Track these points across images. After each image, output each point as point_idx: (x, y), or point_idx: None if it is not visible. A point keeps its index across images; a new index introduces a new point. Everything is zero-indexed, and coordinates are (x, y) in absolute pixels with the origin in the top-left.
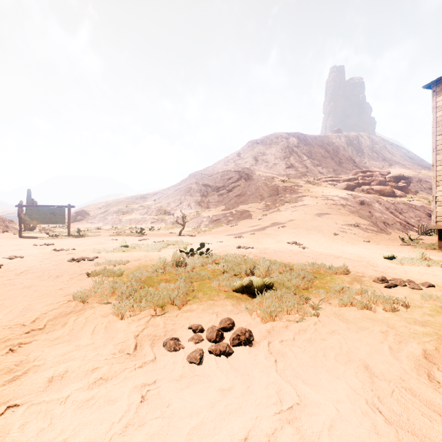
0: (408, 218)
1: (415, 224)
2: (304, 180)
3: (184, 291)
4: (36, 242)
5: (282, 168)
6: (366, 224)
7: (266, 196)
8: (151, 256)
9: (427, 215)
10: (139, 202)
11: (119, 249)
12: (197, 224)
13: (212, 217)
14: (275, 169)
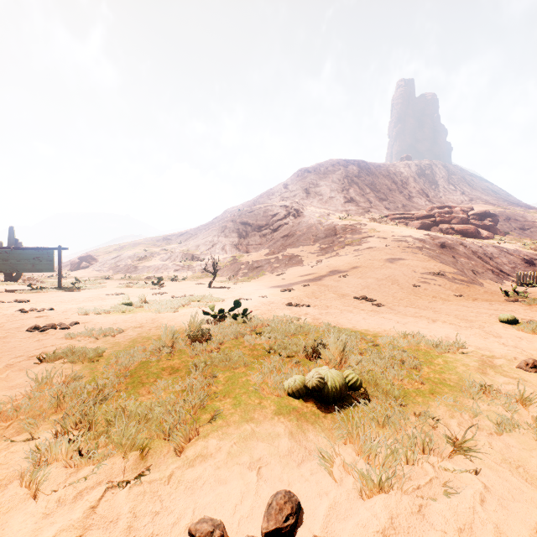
0: (501, 265)
1: (510, 273)
2: (368, 217)
3: (195, 402)
4: (8, 298)
5: (339, 203)
6: (453, 272)
7: (321, 237)
8: (161, 320)
9: (524, 260)
10: (160, 245)
11: (117, 309)
12: (234, 273)
13: (252, 263)
14: (331, 204)
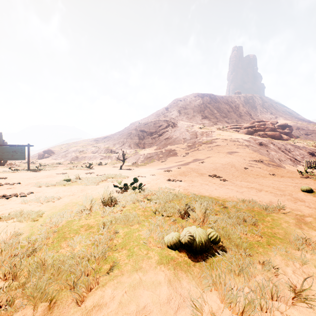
0: (295, 155)
1: (301, 160)
2: (216, 127)
3: (98, 255)
4: None
5: (199, 119)
6: (267, 160)
7: (188, 139)
8: (87, 190)
9: (308, 153)
10: (92, 144)
11: (60, 183)
12: (136, 160)
13: (147, 154)
14: (193, 119)
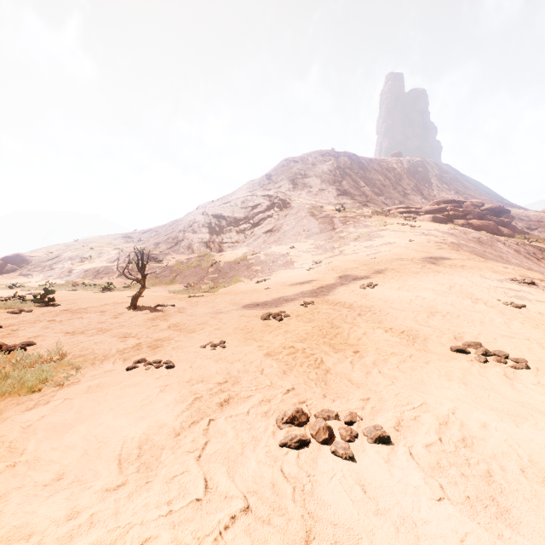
0: None
1: None
2: (368, 211)
3: None
4: None
5: (332, 195)
6: (542, 278)
7: (315, 232)
8: None
9: None
10: (117, 244)
11: None
12: (198, 278)
13: (224, 265)
14: (322, 196)
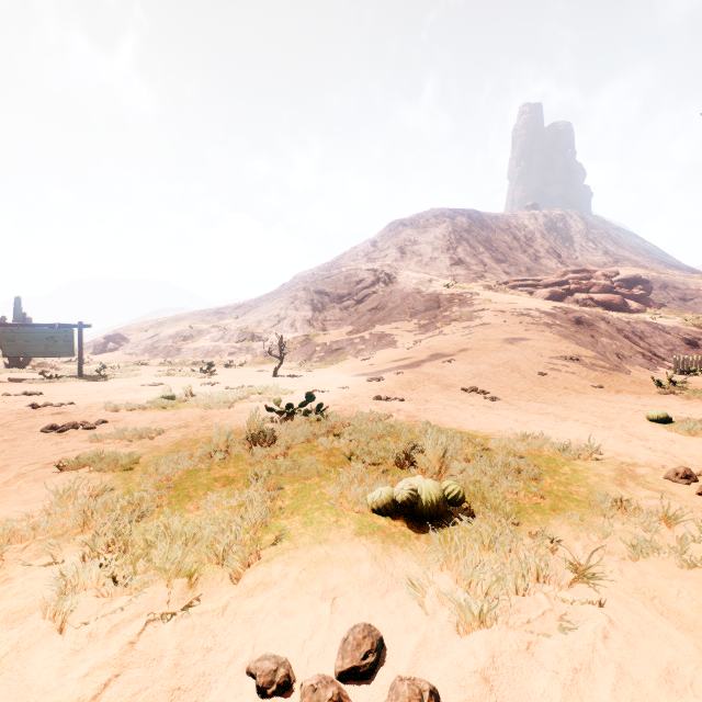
0: (654, 347)
1: (666, 357)
2: (481, 285)
3: (255, 520)
4: (14, 390)
5: (444, 266)
6: (591, 356)
7: (420, 310)
8: (212, 418)
9: (684, 341)
10: (211, 321)
11: (155, 404)
12: (306, 357)
13: (330, 344)
14: (433, 267)
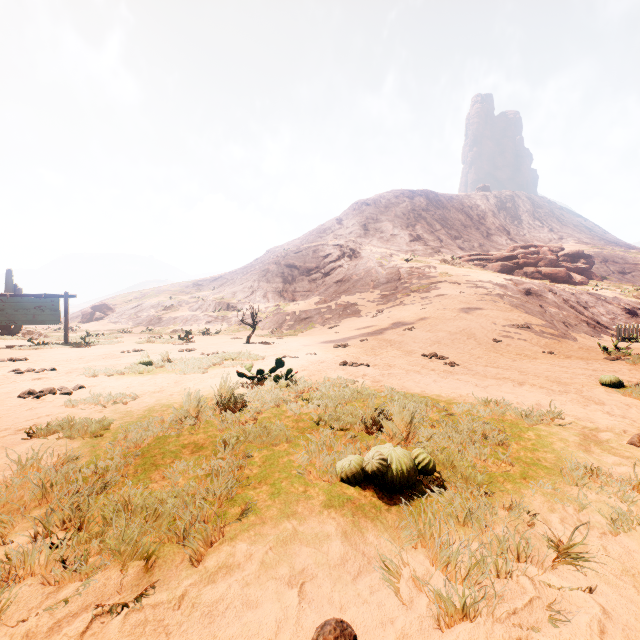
0: (597, 316)
1: (609, 325)
2: (438, 259)
3: (221, 492)
4: (2, 356)
5: (404, 242)
6: (540, 324)
7: (382, 282)
8: (186, 383)
9: (624, 310)
10: (190, 292)
11: (132, 369)
12: (277, 325)
13: (300, 313)
14: (394, 243)
